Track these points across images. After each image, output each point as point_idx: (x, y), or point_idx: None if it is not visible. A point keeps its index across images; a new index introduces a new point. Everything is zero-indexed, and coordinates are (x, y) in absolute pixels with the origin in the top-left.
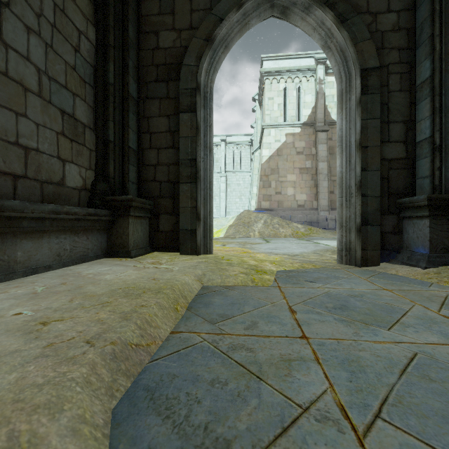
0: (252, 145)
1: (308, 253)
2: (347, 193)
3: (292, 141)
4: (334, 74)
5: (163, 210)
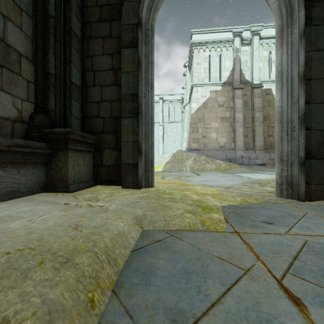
0: (183, 102)
1: (238, 185)
2: (288, 127)
3: (215, 96)
4: (273, 11)
5: (106, 145)
